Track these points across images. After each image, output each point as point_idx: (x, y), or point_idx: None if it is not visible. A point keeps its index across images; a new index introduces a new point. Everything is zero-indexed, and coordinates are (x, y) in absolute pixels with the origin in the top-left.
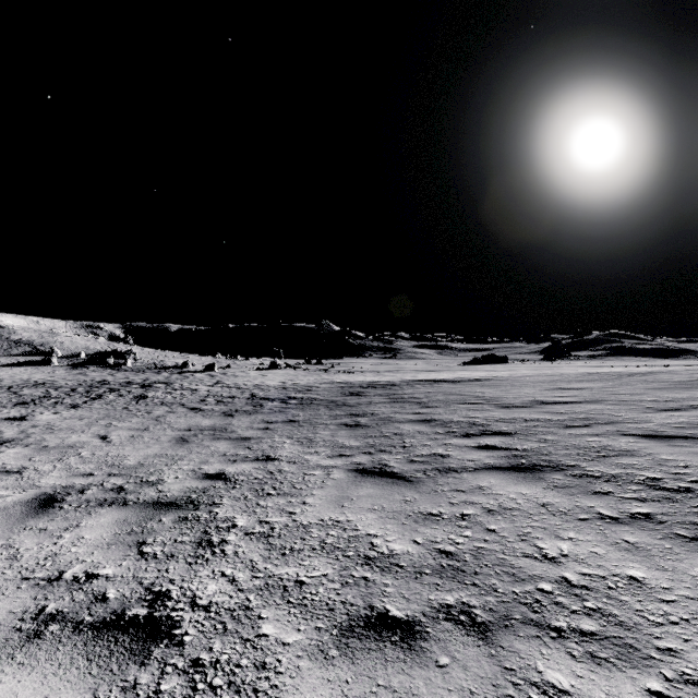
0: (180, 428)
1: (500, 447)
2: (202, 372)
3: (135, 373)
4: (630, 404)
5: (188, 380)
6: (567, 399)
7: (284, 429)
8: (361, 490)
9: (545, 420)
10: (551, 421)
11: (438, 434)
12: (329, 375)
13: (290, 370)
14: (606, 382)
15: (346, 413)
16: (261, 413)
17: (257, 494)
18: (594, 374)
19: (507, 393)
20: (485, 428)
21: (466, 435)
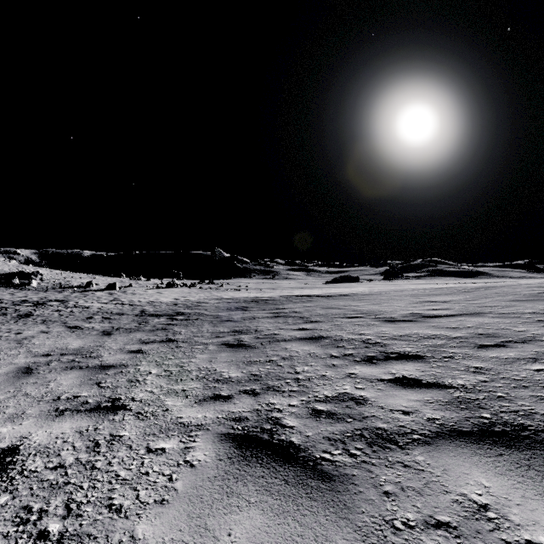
0: (38, 352)
1: (426, 382)
2: (103, 290)
3: (37, 292)
4: (515, 316)
5: (86, 297)
6: (444, 312)
7: (157, 351)
8: (237, 516)
9: (446, 337)
10: (453, 338)
11: (335, 358)
12: (219, 292)
13: (185, 288)
14: (463, 295)
15: (229, 330)
16: (141, 331)
17: (15, 540)
18: (442, 289)
19: (380, 306)
20: (385, 348)
21: (368, 360)
